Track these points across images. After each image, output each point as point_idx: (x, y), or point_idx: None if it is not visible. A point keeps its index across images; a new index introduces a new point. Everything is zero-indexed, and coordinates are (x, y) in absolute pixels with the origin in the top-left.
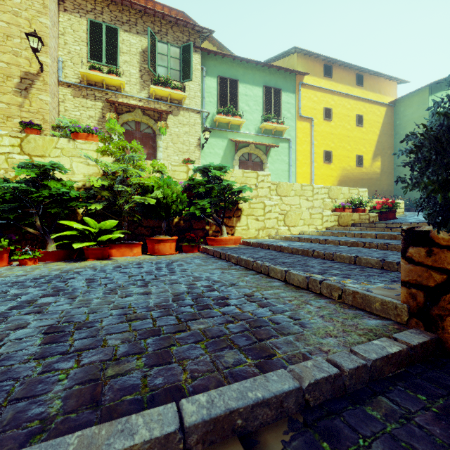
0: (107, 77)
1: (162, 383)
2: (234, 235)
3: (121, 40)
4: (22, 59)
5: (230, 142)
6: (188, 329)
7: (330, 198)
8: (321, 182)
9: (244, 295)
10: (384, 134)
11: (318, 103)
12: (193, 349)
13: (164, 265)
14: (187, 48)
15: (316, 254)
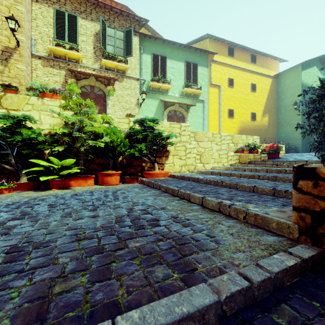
0: (69, 52)
1: (101, 299)
2: (163, 170)
3: (80, 25)
4: (2, 36)
5: (161, 102)
6: (126, 247)
7: (233, 143)
8: (226, 131)
9: (171, 217)
10: (271, 98)
11: (224, 74)
12: (129, 265)
13: (111, 193)
14: (129, 32)
15: (224, 184)
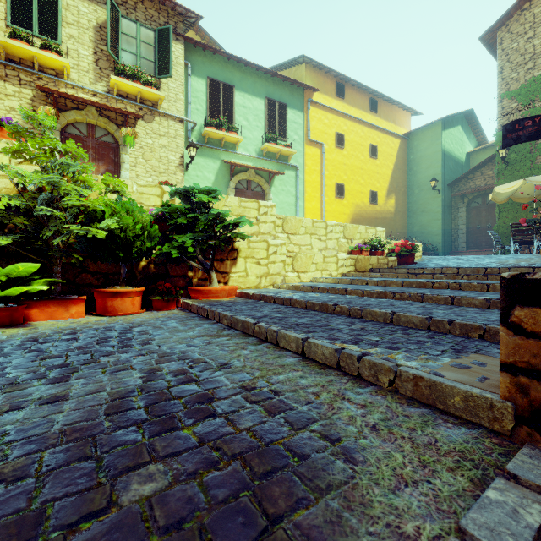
0: (41, 54)
1: None
2: (228, 285)
3: (65, 4)
4: None
5: (224, 164)
6: (114, 504)
7: (345, 238)
8: (333, 220)
9: (240, 388)
10: (399, 169)
11: (330, 126)
12: None
13: (117, 333)
14: (165, 33)
15: (339, 310)
